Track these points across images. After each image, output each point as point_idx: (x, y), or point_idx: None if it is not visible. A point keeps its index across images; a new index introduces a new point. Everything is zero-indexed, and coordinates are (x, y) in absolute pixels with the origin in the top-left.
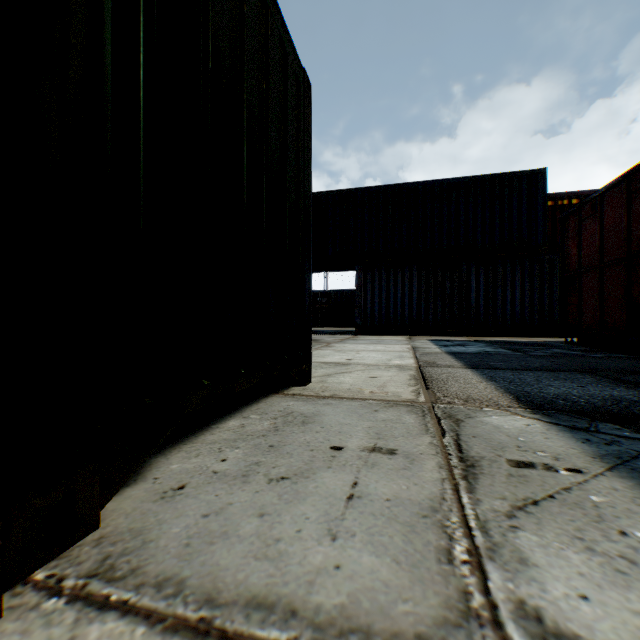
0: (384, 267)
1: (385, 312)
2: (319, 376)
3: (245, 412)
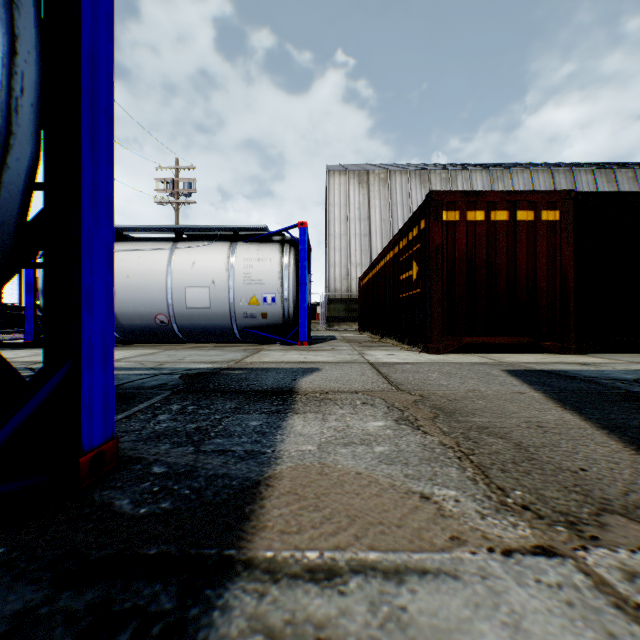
0: None
1: None
2: None
3: None
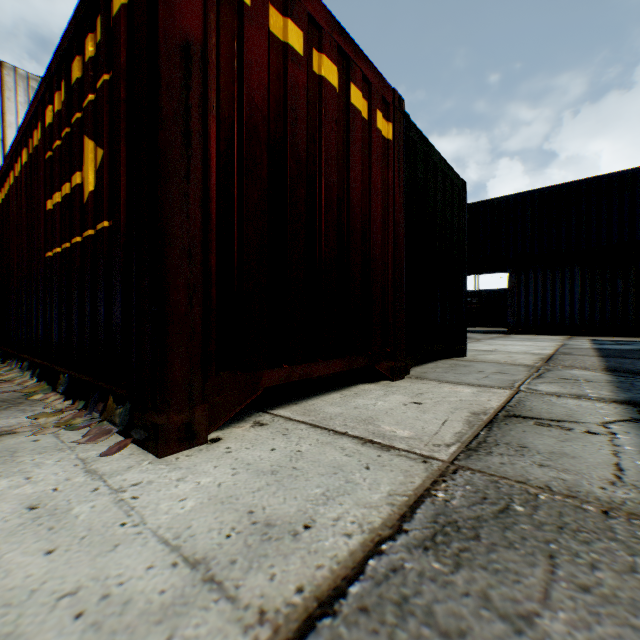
0: (539, 268)
1: (541, 312)
2: (471, 355)
3: (434, 362)
